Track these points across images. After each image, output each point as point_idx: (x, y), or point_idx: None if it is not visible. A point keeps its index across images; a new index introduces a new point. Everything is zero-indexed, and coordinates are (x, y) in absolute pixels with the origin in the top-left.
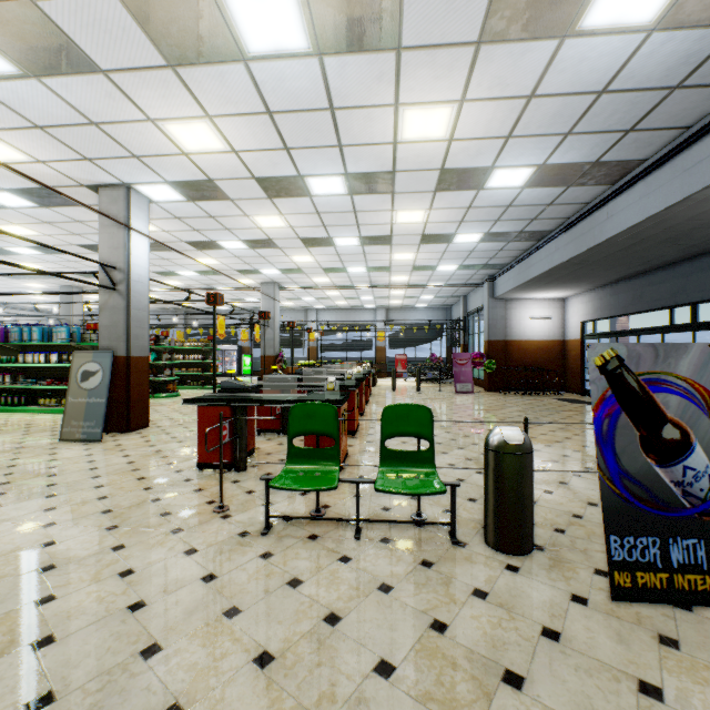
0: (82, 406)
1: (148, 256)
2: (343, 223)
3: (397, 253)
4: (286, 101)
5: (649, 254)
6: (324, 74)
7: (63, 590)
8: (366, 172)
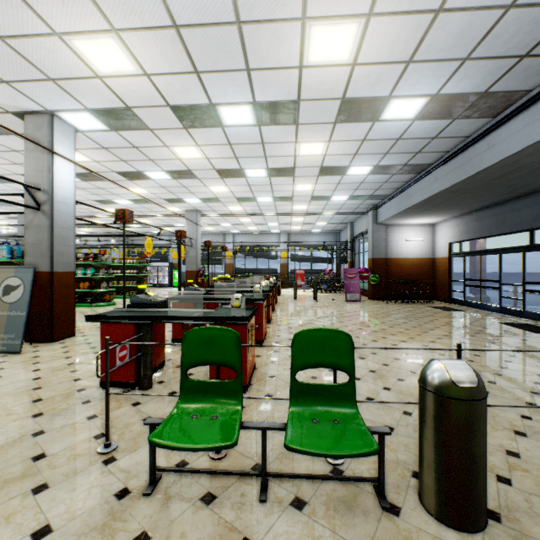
0: (3, 319)
1: (73, 180)
2: (252, 155)
3: (299, 184)
4: (192, 11)
5: (518, 183)
6: None
7: None
8: (273, 101)
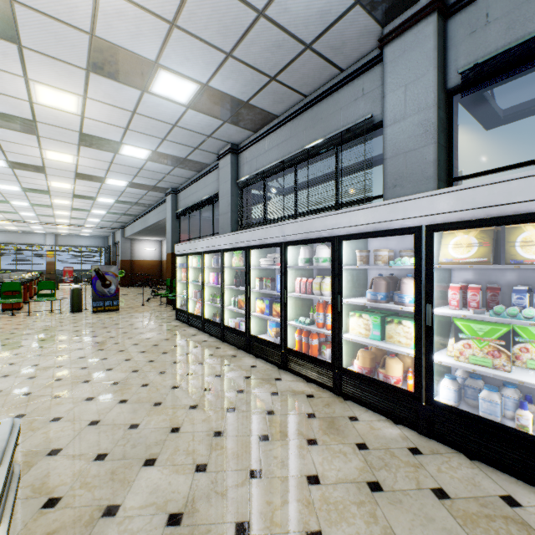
0: None
1: None
2: (18, 198)
3: (58, 211)
4: None
5: None
6: (14, 171)
7: None
8: (34, 188)
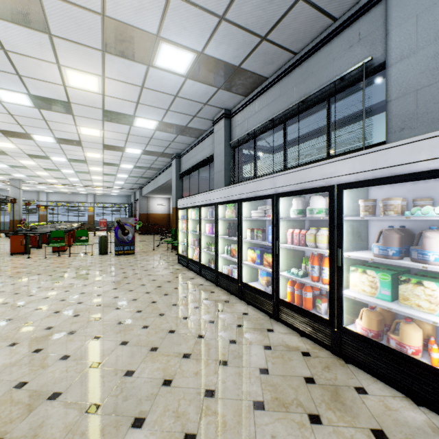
0: None
1: None
2: (66, 167)
3: (94, 176)
4: (46, 146)
5: None
6: (60, 145)
7: (0, 265)
8: (75, 159)
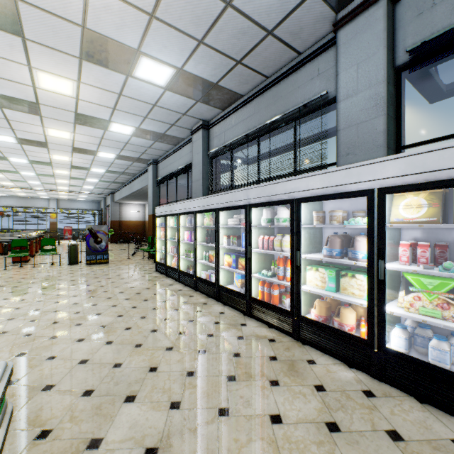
0: None
1: None
2: (26, 169)
3: (59, 180)
4: (5, 146)
5: None
6: (22, 146)
7: None
8: (39, 161)
